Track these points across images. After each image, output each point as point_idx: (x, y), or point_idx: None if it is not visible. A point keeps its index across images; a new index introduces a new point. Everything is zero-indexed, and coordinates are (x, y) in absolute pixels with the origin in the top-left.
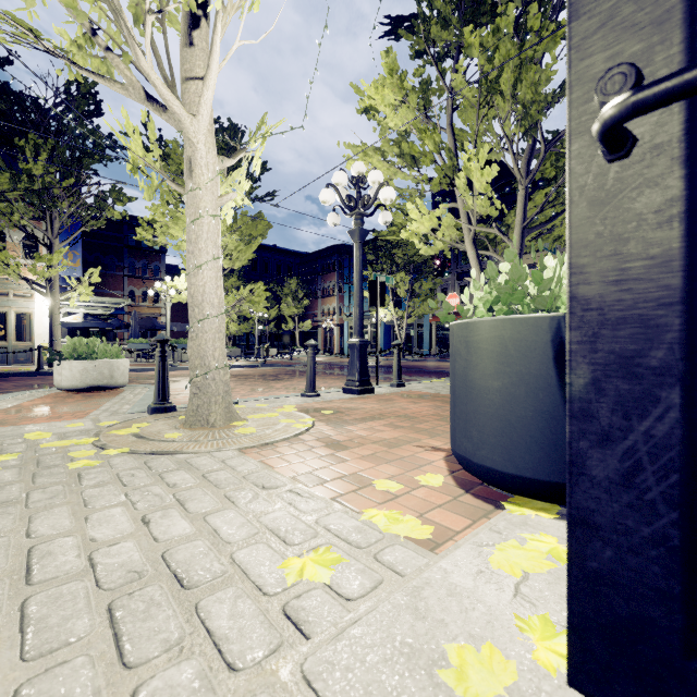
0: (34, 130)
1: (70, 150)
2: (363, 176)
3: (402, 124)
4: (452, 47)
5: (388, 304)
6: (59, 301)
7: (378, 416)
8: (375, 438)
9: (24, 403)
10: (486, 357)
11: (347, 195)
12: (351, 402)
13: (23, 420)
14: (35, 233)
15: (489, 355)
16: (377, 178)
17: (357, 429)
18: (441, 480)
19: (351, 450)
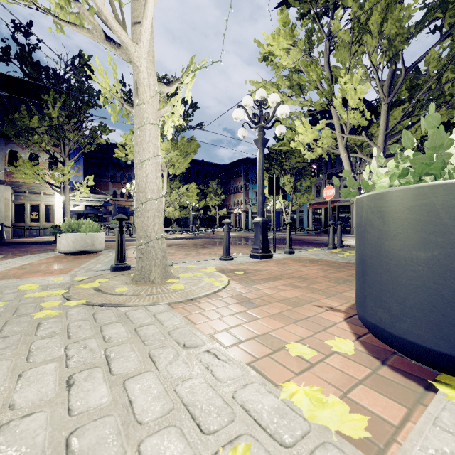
0: (53, 89)
1: (75, 102)
2: (264, 99)
3: (292, 63)
4: (330, 3)
5: (278, 197)
6: (68, 196)
7: (278, 277)
8: (279, 296)
9: (35, 262)
10: (408, 227)
11: (253, 113)
12: (256, 265)
13: (28, 274)
14: (55, 155)
15: (413, 224)
16: (275, 99)
17: (263, 288)
18: (352, 347)
19: (260, 307)
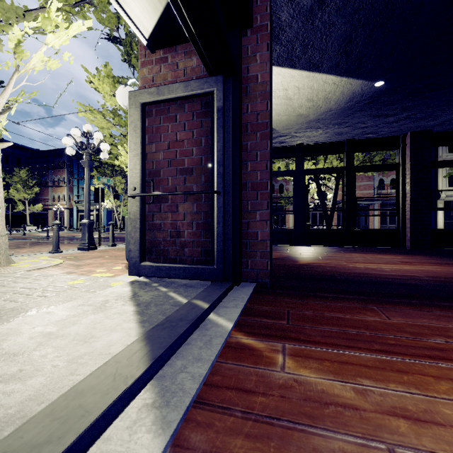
0: None
1: None
2: (90, 133)
3: (115, 105)
4: None
5: (109, 196)
6: None
7: (99, 257)
8: (97, 263)
9: None
10: None
11: (81, 142)
12: (83, 254)
13: None
14: None
15: None
16: (99, 137)
17: (88, 261)
18: (121, 268)
19: (86, 266)
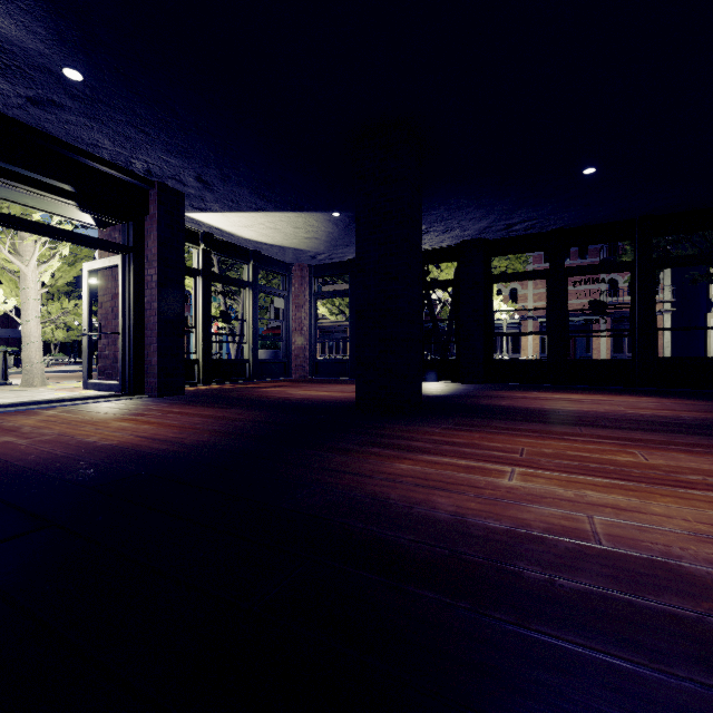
0: None
1: None
2: None
3: None
4: None
5: None
6: None
7: None
8: None
9: None
10: None
11: None
12: None
13: None
14: None
15: None
16: None
17: None
18: None
19: None
